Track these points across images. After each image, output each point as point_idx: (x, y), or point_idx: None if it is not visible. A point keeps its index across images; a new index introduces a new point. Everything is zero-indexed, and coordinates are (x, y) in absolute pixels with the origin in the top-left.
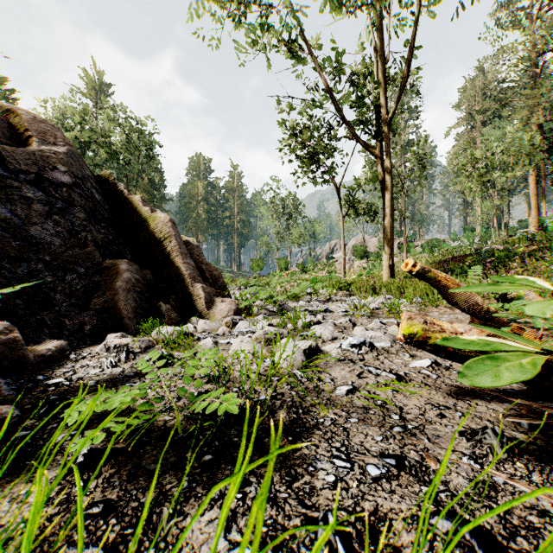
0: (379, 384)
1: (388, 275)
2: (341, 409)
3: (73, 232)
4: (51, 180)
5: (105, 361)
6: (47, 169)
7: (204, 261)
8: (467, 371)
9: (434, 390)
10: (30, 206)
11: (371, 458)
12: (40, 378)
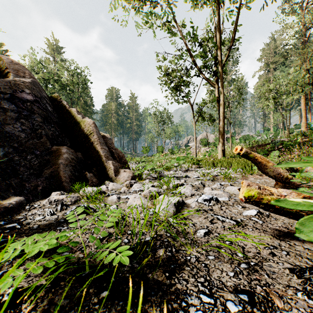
0: (225, 228)
1: (221, 155)
2: (202, 248)
3: (33, 130)
4: (20, 98)
5: (47, 211)
6: (18, 91)
7: (114, 147)
8: (302, 228)
9: (262, 233)
10: (6, 114)
11: (228, 294)
12: (1, 223)
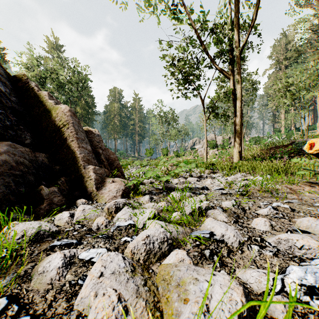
0: None
1: (238, 158)
2: None
3: None
4: None
5: None
6: None
7: (103, 147)
8: None
9: None
10: None
11: None
12: None
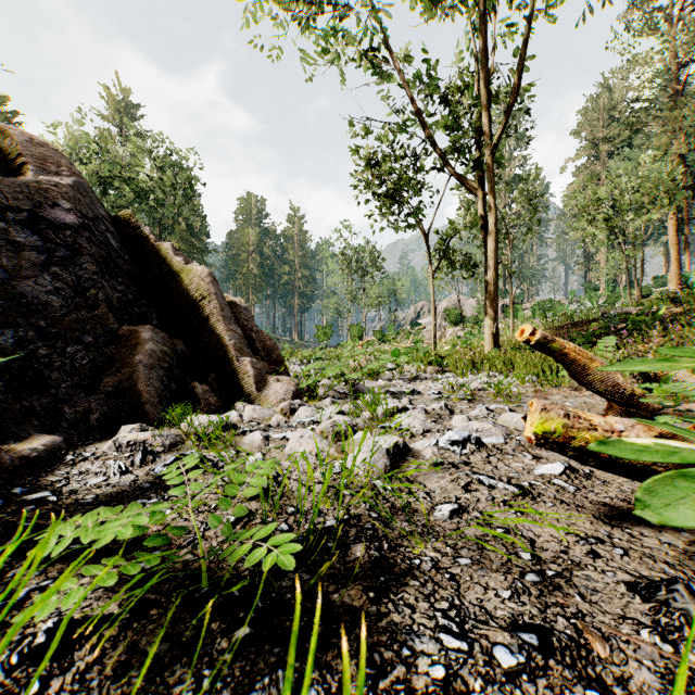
0: (496, 502)
1: (491, 345)
2: (445, 543)
3: (79, 289)
4: (50, 220)
5: (112, 466)
6: (45, 206)
7: (254, 328)
8: (650, 496)
9: (575, 512)
10: (21, 255)
11: (498, 632)
12: (17, 490)
